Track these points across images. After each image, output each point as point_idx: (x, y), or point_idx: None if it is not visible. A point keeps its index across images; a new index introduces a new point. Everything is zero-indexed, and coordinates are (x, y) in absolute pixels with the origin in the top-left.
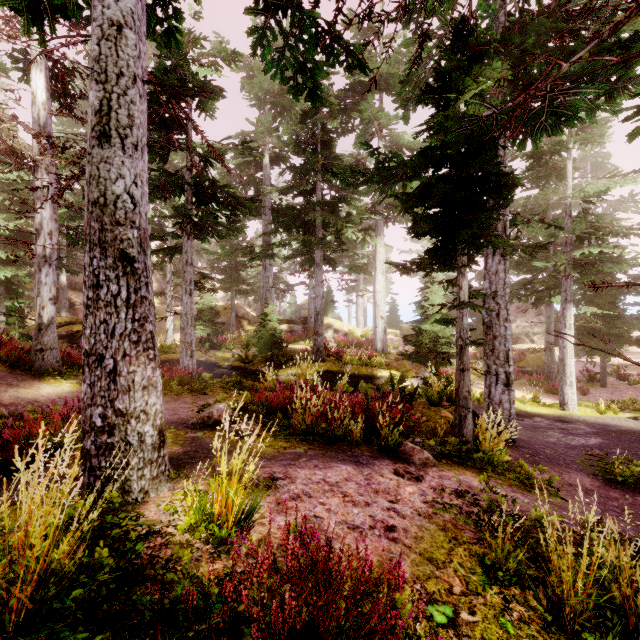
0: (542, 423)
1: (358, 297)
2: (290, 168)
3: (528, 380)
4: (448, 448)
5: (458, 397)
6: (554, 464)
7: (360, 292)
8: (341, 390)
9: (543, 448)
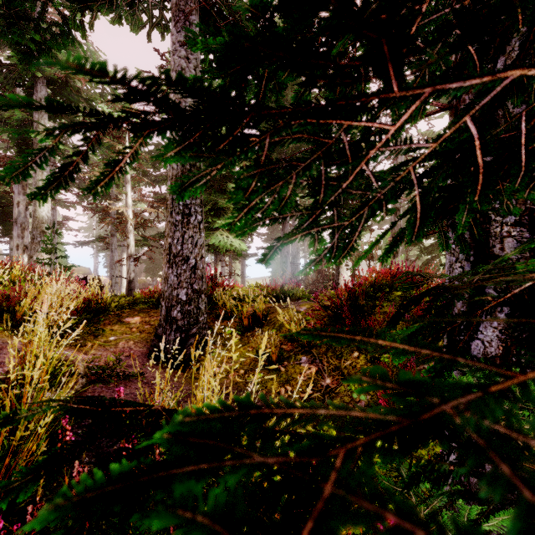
0: None
1: None
2: None
3: None
4: None
5: None
6: None
7: None
8: None
9: None
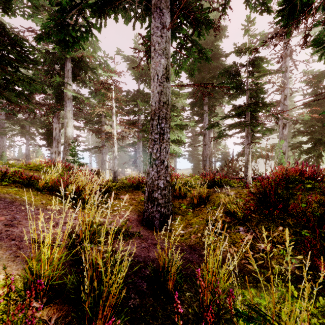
0: None
1: None
2: None
3: None
4: None
5: None
6: None
7: None
8: None
9: None
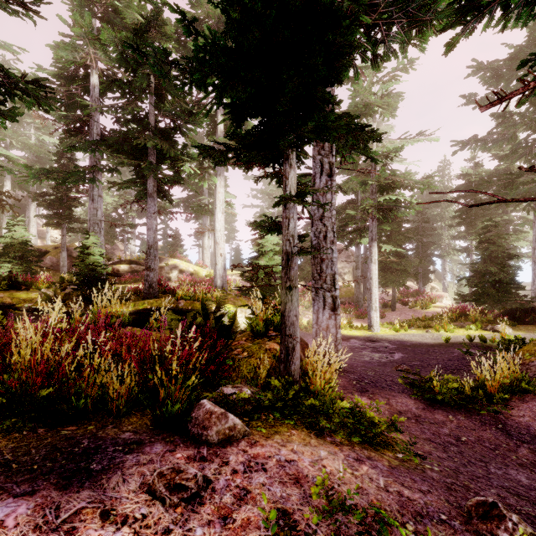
0: (357, 344)
1: (204, 240)
2: (116, 84)
3: (343, 309)
4: (267, 402)
5: (284, 324)
6: (379, 388)
7: (206, 236)
8: (154, 327)
9: (365, 370)
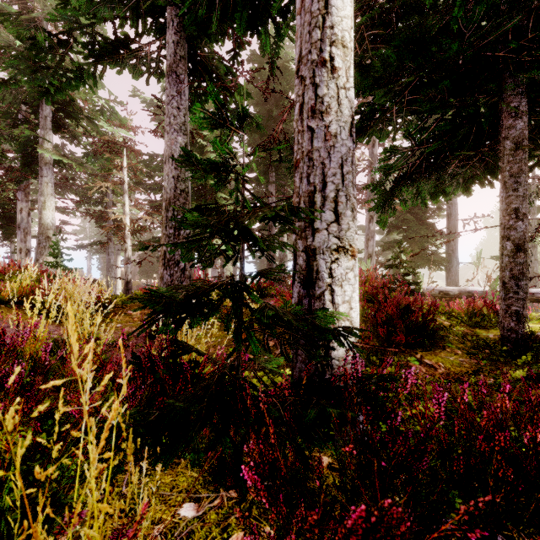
0: None
1: None
2: None
3: None
4: None
5: None
6: None
7: None
8: None
9: None
